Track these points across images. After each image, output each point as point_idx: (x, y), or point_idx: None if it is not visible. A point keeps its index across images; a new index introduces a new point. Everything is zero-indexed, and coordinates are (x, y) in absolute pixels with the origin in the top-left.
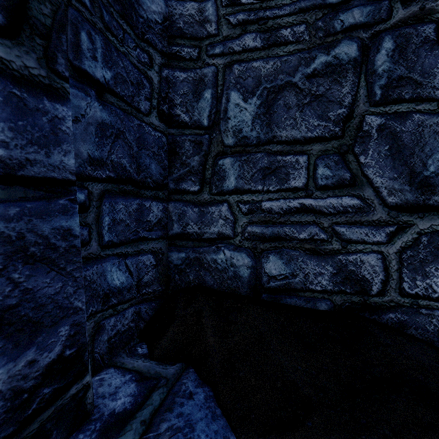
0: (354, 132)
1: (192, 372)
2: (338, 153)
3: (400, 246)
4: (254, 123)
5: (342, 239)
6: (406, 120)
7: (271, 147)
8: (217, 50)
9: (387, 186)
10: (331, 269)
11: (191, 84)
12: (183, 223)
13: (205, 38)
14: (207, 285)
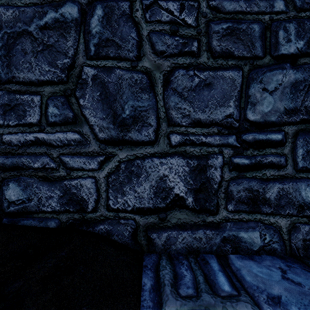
0: (75, 79)
1: None
2: (64, 95)
3: (107, 172)
4: None
5: (67, 167)
6: (111, 73)
7: (11, 86)
8: None
9: (98, 124)
10: (59, 192)
11: None
12: None
13: None
14: None
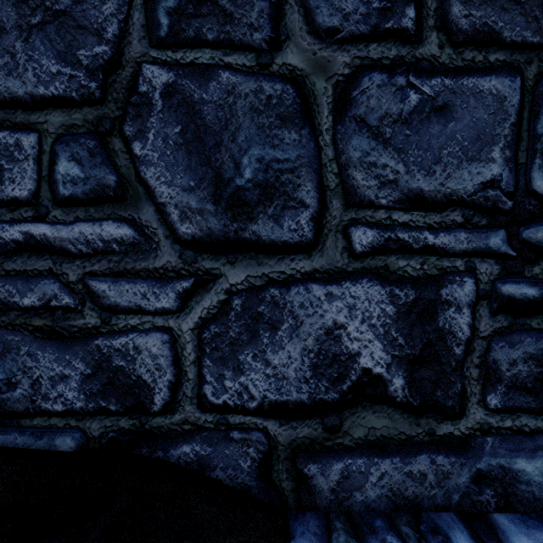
0: (123, 93)
1: None
2: (95, 133)
3: (199, 317)
4: None
5: (102, 305)
6: (209, 80)
7: None
8: None
9: (178, 202)
10: (83, 366)
11: None
12: None
13: None
14: None
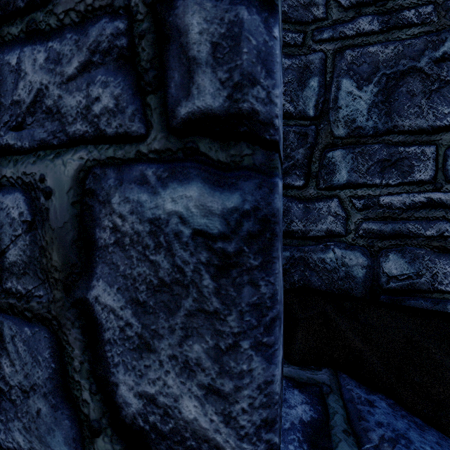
0: None
1: (348, 378)
2: None
3: None
4: (371, 112)
5: None
6: None
7: (391, 138)
8: (325, 35)
9: None
10: None
11: (295, 72)
12: (287, 220)
13: (311, 23)
14: (313, 286)
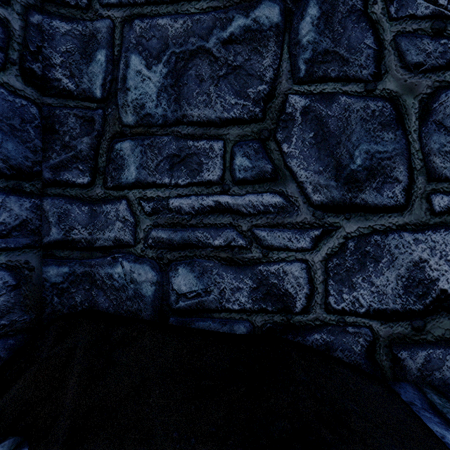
0: (276, 114)
1: None
2: (258, 139)
3: (326, 253)
4: (160, 97)
5: (263, 245)
6: (332, 102)
7: (181, 129)
8: None
9: (312, 181)
10: (251, 282)
11: (77, 40)
12: (66, 226)
13: None
14: (100, 308)
